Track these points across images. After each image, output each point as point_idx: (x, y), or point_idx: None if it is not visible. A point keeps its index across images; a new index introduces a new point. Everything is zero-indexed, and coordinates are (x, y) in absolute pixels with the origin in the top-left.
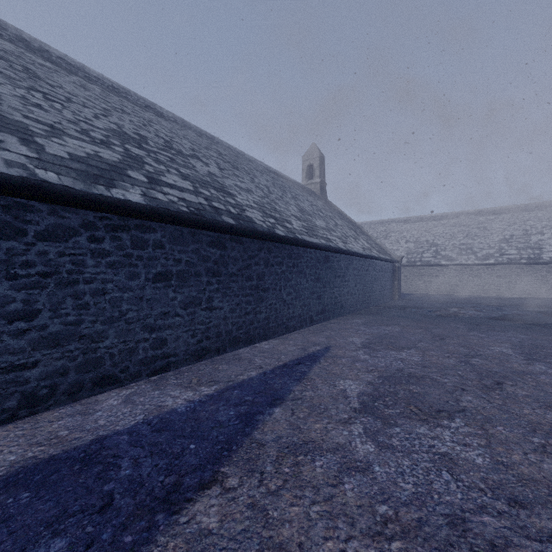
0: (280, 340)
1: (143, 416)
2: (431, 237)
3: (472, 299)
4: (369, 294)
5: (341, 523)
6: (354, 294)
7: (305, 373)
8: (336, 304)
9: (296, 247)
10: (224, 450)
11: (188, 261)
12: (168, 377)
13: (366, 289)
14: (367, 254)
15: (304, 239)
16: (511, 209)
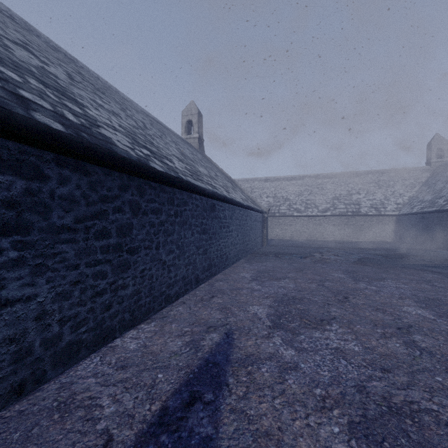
0: (157, 322)
1: None
2: (285, 194)
3: (320, 244)
4: (247, 243)
5: None
6: (236, 244)
7: None
8: (222, 257)
9: (179, 191)
10: None
11: None
12: None
13: (245, 238)
14: (247, 204)
15: (189, 181)
16: (338, 175)
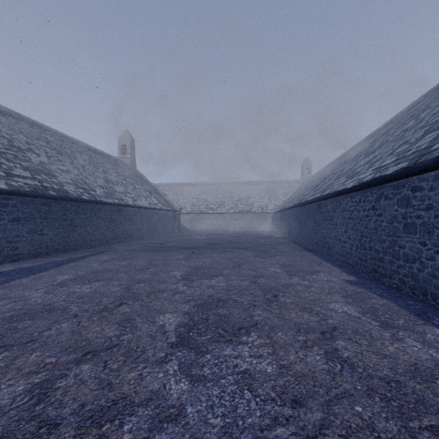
0: (85, 250)
1: (14, 268)
2: (206, 196)
3: (217, 232)
4: (154, 230)
5: (79, 271)
6: (140, 229)
7: (89, 257)
8: (127, 235)
9: (97, 205)
10: (49, 269)
11: (30, 213)
12: (20, 262)
13: (151, 227)
14: (151, 207)
15: (101, 200)
16: (245, 183)
